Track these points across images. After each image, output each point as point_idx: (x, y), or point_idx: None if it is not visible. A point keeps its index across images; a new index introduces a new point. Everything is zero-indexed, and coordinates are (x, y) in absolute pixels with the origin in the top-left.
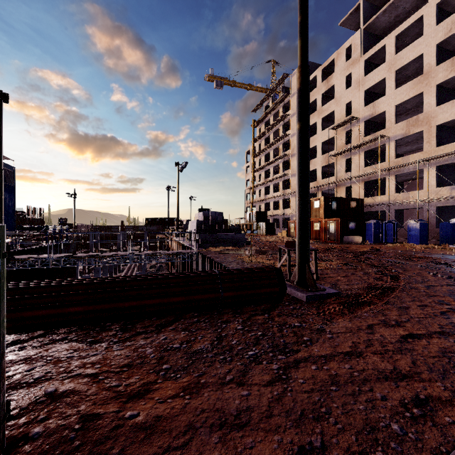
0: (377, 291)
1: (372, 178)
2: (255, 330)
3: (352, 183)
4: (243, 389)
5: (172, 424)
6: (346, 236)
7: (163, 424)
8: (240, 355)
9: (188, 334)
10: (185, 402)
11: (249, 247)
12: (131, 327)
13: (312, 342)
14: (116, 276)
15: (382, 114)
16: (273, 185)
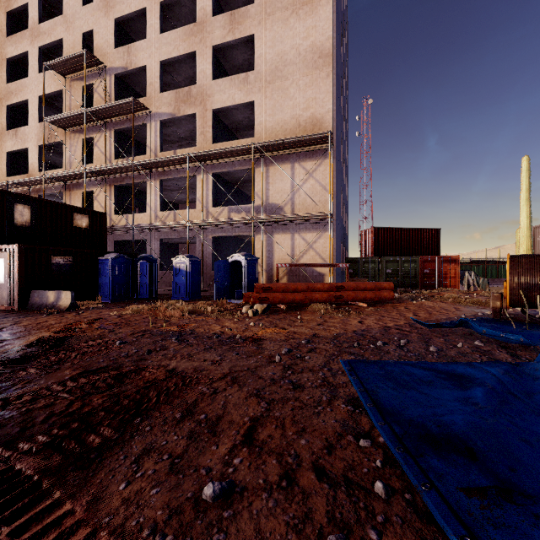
0: None
1: (126, 180)
2: None
3: (94, 186)
4: None
5: None
6: (37, 291)
7: None
8: None
9: None
10: None
11: None
12: None
13: None
14: None
15: (145, 77)
16: None
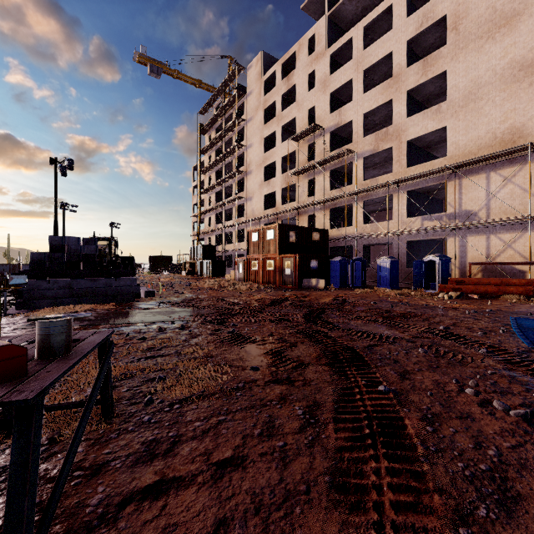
0: None
1: (338, 204)
2: None
3: (316, 211)
4: None
5: None
6: (306, 279)
7: None
8: None
9: None
10: None
11: (142, 301)
12: None
13: None
14: None
15: (349, 125)
16: (225, 212)
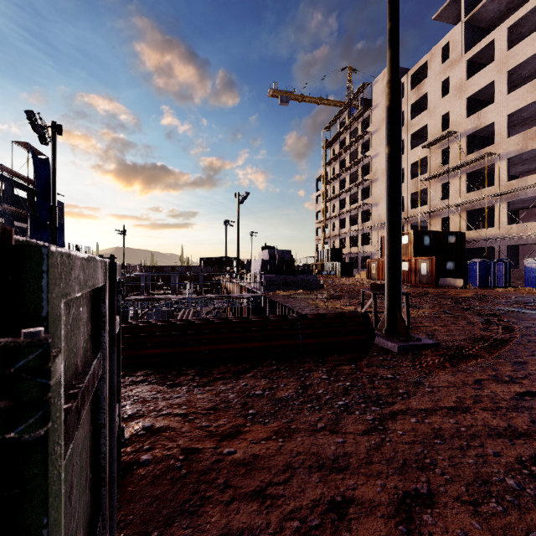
0: (485, 344)
1: (476, 206)
2: (342, 380)
3: (450, 213)
4: (337, 436)
5: (270, 462)
6: (443, 278)
7: (261, 462)
8: (329, 405)
9: (269, 381)
10: (279, 444)
11: (322, 290)
12: (207, 372)
13: (409, 395)
14: (190, 319)
15: (490, 126)
16: (349, 218)
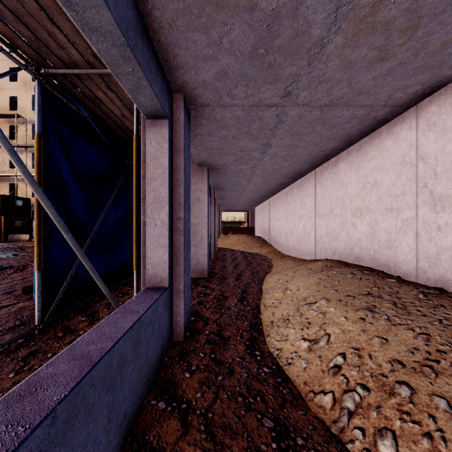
0: None
1: None
2: None
3: (18, 181)
4: None
5: None
6: (12, 234)
7: None
8: None
9: None
10: None
11: None
12: None
13: (1, 281)
14: None
15: None
16: None
